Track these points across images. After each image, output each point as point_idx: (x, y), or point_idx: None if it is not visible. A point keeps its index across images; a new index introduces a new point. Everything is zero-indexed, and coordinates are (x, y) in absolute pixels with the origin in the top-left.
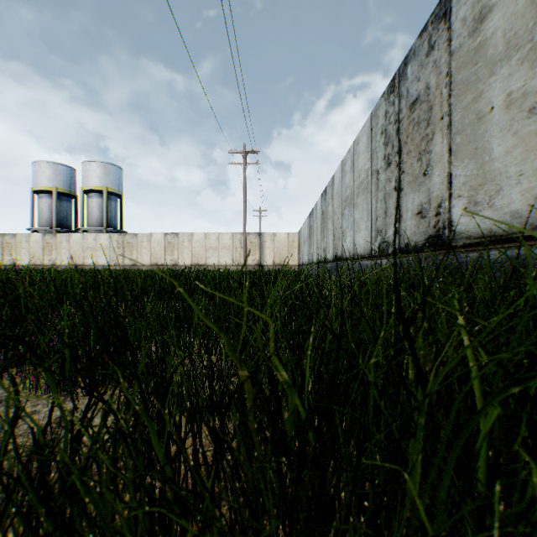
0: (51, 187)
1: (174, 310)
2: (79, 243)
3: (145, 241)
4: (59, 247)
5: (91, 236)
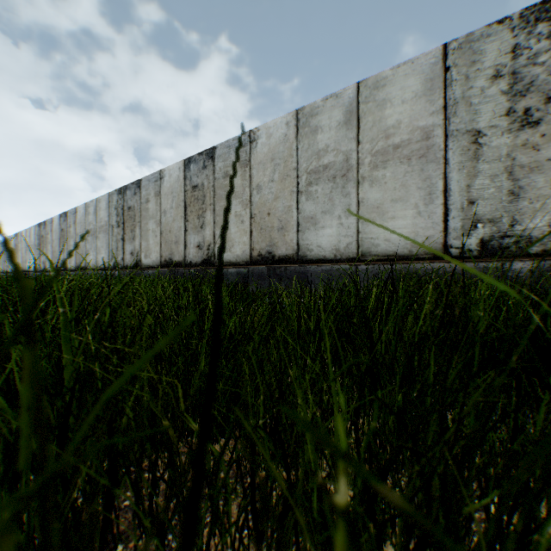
0: None
1: None
2: None
3: None
4: None
5: None
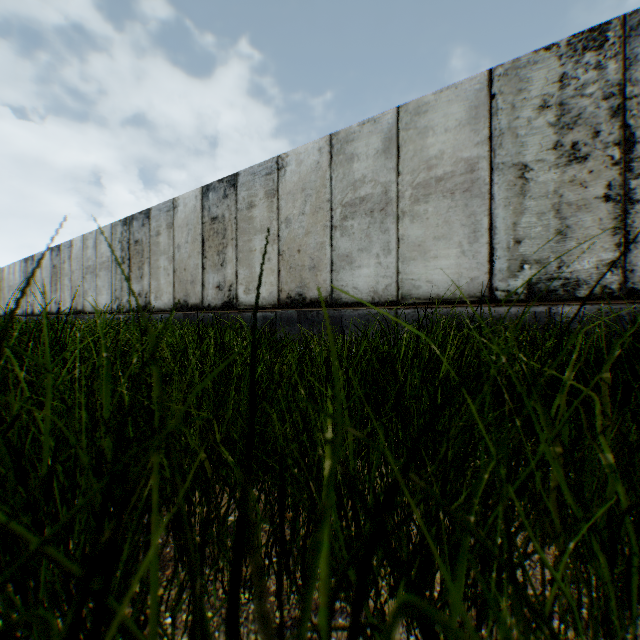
0: None
1: None
2: None
3: None
4: None
5: None
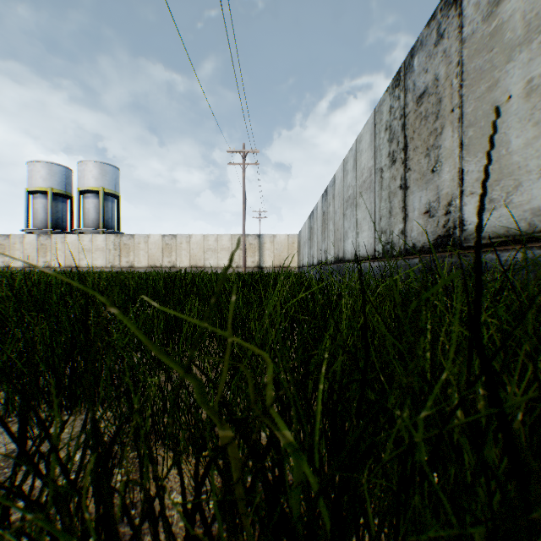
0: (46, 187)
1: (164, 315)
2: (74, 245)
3: (142, 242)
4: (54, 249)
5: (86, 237)
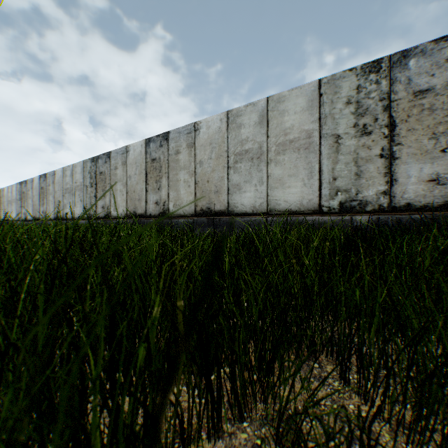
0: None
1: None
2: None
3: None
4: None
5: None
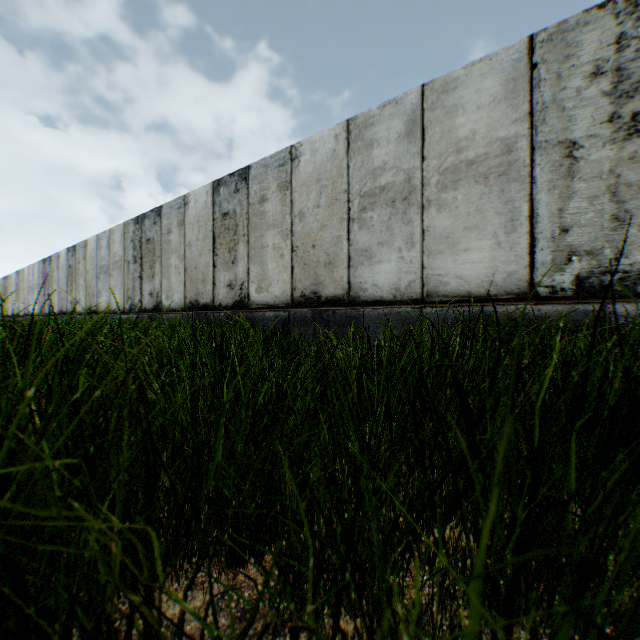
0: None
1: None
2: None
3: None
4: None
5: None
